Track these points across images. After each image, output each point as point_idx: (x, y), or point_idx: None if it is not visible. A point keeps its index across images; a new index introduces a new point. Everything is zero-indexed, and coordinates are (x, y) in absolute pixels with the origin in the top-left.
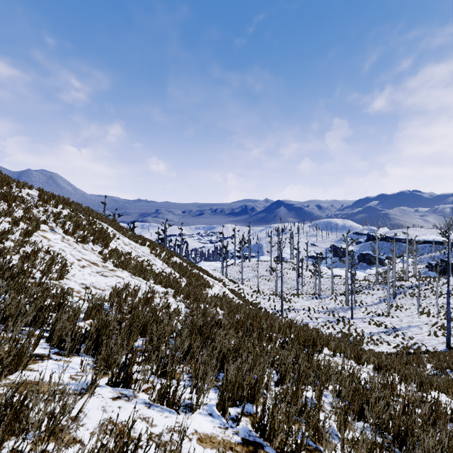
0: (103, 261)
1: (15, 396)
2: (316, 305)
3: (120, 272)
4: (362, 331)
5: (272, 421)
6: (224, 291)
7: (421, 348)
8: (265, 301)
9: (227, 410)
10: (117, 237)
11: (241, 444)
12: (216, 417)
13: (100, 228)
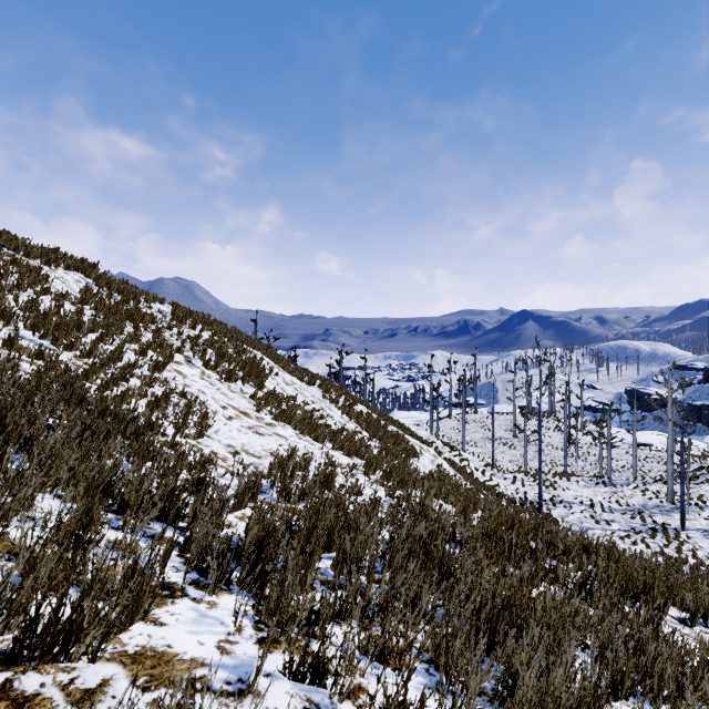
0: (257, 410)
1: None
2: (604, 497)
3: (281, 429)
4: None
5: None
6: (440, 463)
7: None
8: (506, 484)
9: None
10: (275, 372)
11: None
12: None
13: (252, 359)
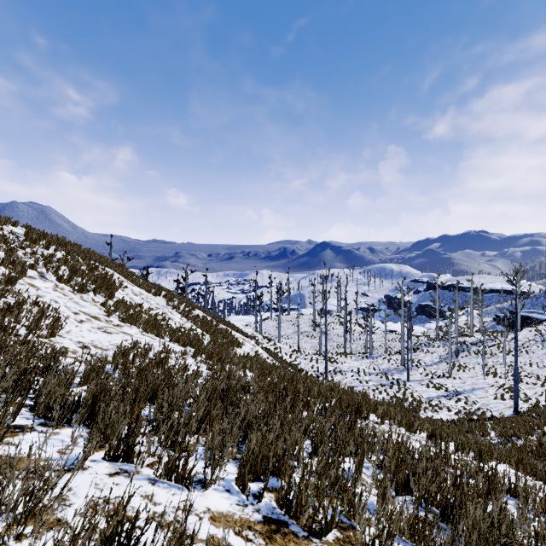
0: (107, 315)
1: None
2: (366, 366)
3: (128, 328)
4: (420, 396)
5: (299, 495)
6: (257, 350)
7: (486, 414)
8: (306, 362)
9: (248, 484)
10: (124, 285)
11: (262, 523)
12: (234, 493)
13: (104, 275)
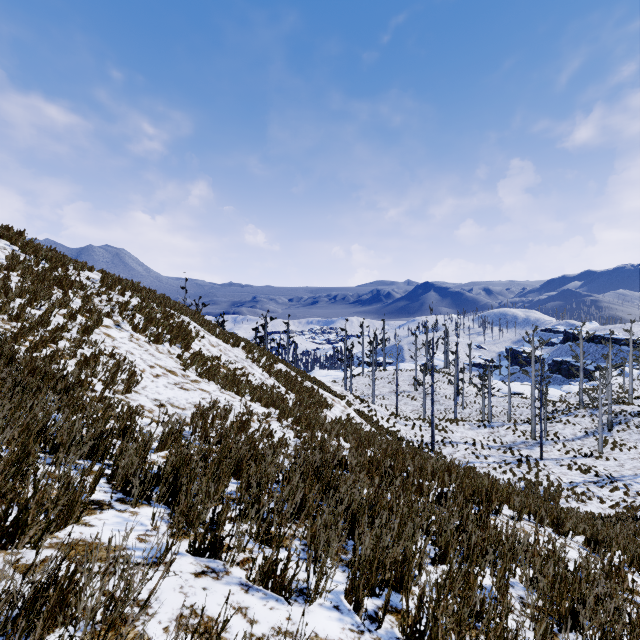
0: (183, 368)
1: (61, 570)
2: (484, 437)
3: (206, 384)
4: (558, 479)
5: (434, 628)
6: (349, 413)
7: None
8: (407, 429)
9: (362, 603)
10: (201, 335)
11: None
12: (345, 612)
13: (180, 324)
